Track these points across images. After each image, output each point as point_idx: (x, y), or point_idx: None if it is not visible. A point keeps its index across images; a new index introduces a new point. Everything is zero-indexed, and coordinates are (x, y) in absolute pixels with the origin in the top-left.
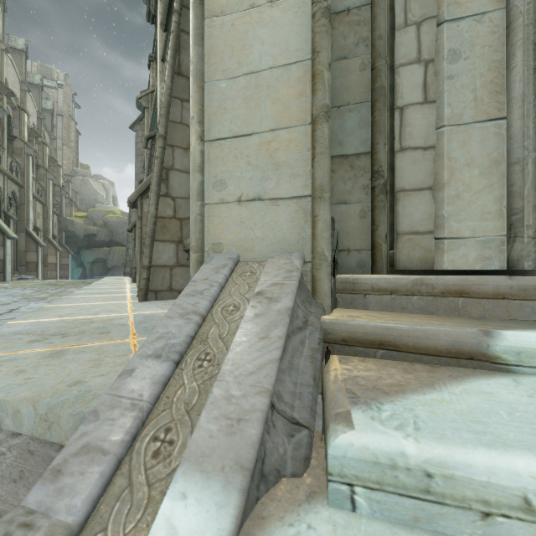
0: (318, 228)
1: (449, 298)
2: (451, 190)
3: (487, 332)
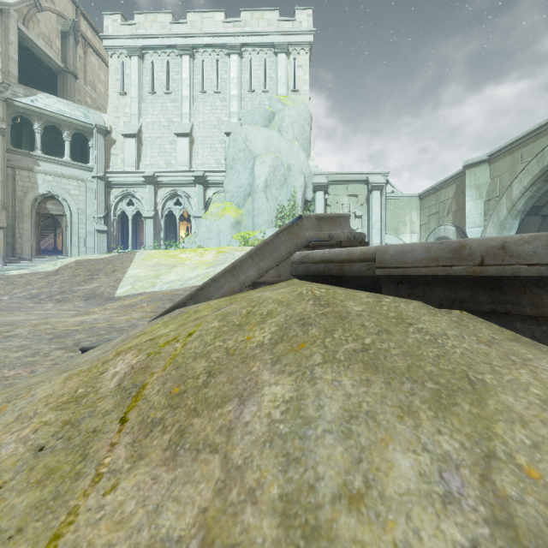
0: (5, 253)
1: (21, 260)
2: (24, 249)
3: (21, 261)
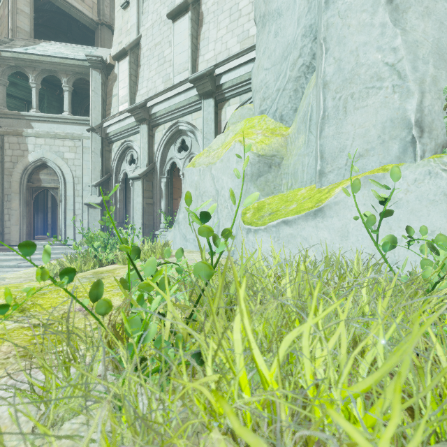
0: None
1: (1, 250)
2: (12, 234)
3: None
